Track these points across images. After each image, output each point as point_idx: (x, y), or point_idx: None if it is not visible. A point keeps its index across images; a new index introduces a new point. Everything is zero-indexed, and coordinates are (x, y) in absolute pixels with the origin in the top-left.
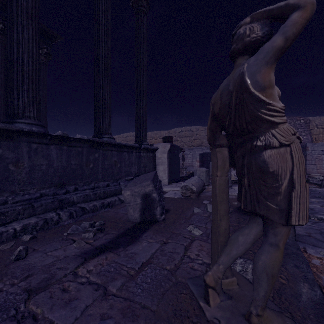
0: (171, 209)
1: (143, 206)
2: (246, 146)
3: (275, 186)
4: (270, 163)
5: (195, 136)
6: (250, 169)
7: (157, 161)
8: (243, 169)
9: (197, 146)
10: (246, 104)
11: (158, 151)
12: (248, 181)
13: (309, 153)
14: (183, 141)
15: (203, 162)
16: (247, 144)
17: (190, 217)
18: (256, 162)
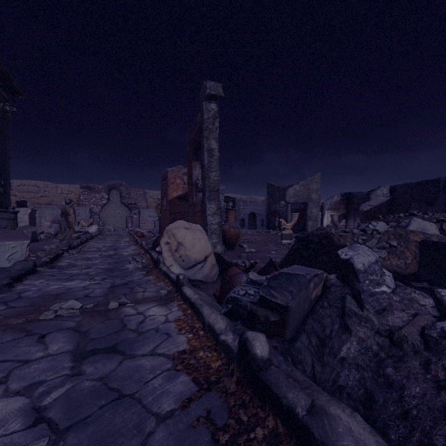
0: (42, 240)
1: (32, 236)
2: (67, 217)
3: (71, 223)
4: (70, 220)
5: (43, 193)
6: (68, 221)
7: (19, 220)
8: (67, 221)
9: (45, 204)
10: (67, 212)
11: (20, 213)
12: (68, 223)
13: (141, 216)
14: (24, 197)
15: (54, 221)
16: (67, 217)
17: (53, 240)
18: (68, 220)
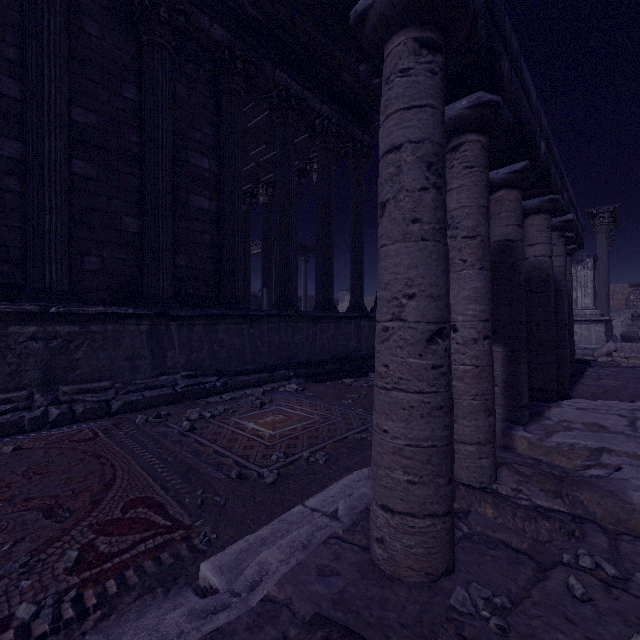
0: None
1: None
2: None
3: None
4: None
5: None
6: None
7: (613, 326)
8: None
9: None
10: None
11: (614, 321)
12: None
13: None
14: None
15: None
16: None
17: None
18: None
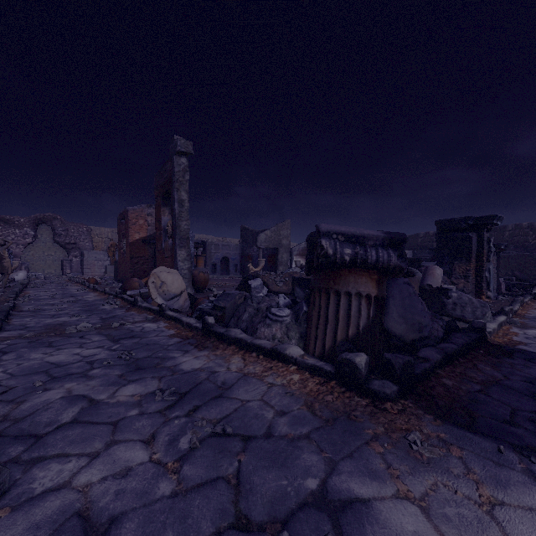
0: None
1: None
2: (1, 262)
3: (6, 268)
4: (5, 265)
5: None
6: (2, 266)
7: None
8: (0, 266)
9: None
10: (1, 255)
11: None
12: (1, 268)
13: (86, 259)
14: None
15: None
16: (1, 261)
17: None
18: (3, 265)
